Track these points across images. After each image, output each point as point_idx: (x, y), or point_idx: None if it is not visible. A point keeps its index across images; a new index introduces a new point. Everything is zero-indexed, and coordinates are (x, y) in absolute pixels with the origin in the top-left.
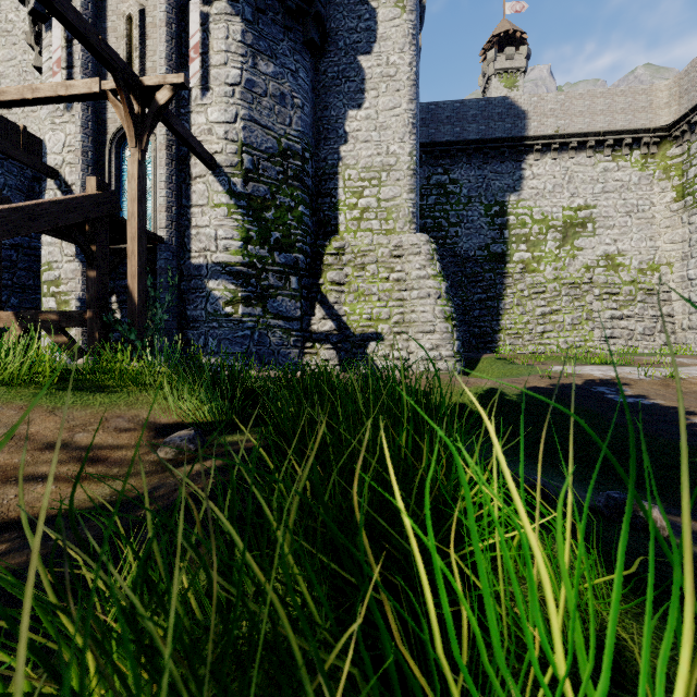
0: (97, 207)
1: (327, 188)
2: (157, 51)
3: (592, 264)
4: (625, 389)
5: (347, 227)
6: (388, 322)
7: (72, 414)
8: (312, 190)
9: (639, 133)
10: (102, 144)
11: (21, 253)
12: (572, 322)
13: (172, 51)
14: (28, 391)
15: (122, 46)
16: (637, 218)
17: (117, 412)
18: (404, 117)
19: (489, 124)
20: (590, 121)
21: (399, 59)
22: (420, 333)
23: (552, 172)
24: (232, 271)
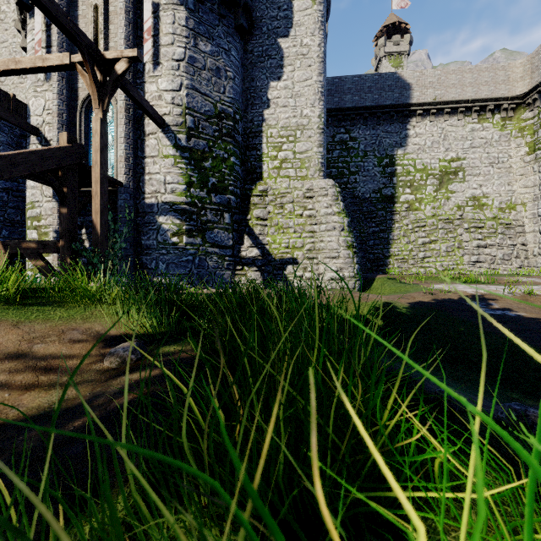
0: (68, 157)
1: (253, 144)
2: (118, 33)
3: (463, 204)
4: (493, 303)
5: (270, 174)
6: (302, 250)
7: (33, 327)
8: (241, 144)
9: (500, 101)
10: (74, 108)
11: (11, 195)
12: (446, 250)
13: (130, 33)
14: None
15: (90, 29)
16: (498, 168)
17: (73, 325)
18: (314, 87)
19: (381, 94)
20: (461, 91)
21: (310, 41)
22: (328, 258)
23: (431, 132)
24: (178, 209)
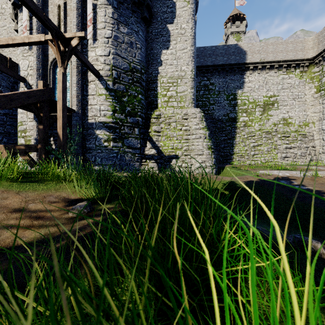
0: (43, 95)
1: (152, 87)
2: (72, 22)
3: (277, 122)
4: (294, 181)
5: (162, 105)
6: (181, 150)
7: (27, 194)
8: (145, 87)
9: (299, 61)
10: (46, 66)
11: (8, 117)
12: (267, 150)
13: (79, 22)
14: (7, 183)
15: (55, 19)
16: (298, 101)
17: (50, 193)
18: (189, 53)
19: (228, 57)
20: (276, 55)
21: (186, 26)
22: (196, 155)
23: (258, 79)
24: (107, 126)
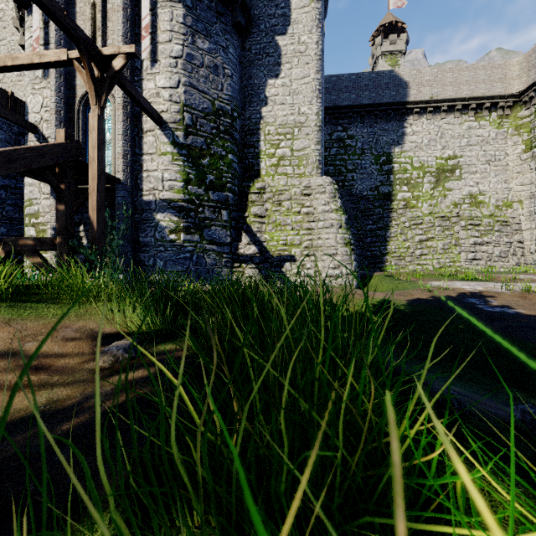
0: (65, 153)
1: (251, 141)
2: (115, 31)
3: (459, 201)
4: (491, 300)
5: (267, 171)
6: (299, 247)
7: (25, 325)
8: (239, 142)
9: (496, 99)
10: (72, 105)
11: (9, 192)
12: (443, 247)
13: (127, 31)
14: None
15: (88, 27)
16: (494, 165)
17: (66, 322)
18: (312, 84)
19: (378, 92)
20: (458, 89)
21: (308, 38)
22: (325, 256)
23: (428, 129)
24: (175, 206)
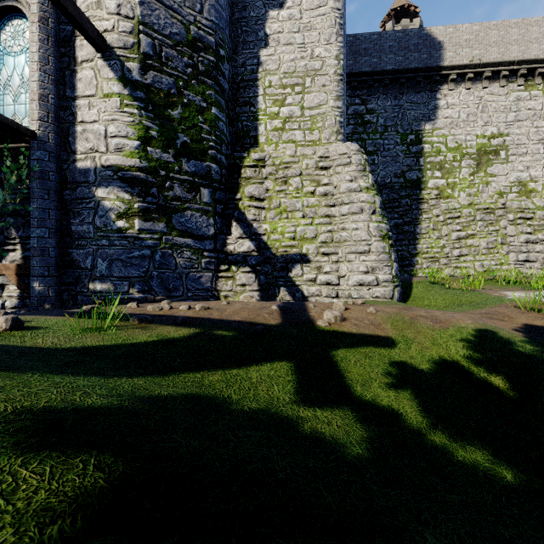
0: None
1: (245, 96)
2: None
3: (505, 190)
4: None
5: (268, 138)
6: (314, 242)
7: None
8: (228, 95)
9: None
10: None
11: None
12: (487, 246)
13: None
14: None
15: None
16: None
17: None
18: (330, 16)
19: (405, 55)
20: (505, 51)
21: None
22: (353, 254)
23: (466, 102)
24: (126, 177)
